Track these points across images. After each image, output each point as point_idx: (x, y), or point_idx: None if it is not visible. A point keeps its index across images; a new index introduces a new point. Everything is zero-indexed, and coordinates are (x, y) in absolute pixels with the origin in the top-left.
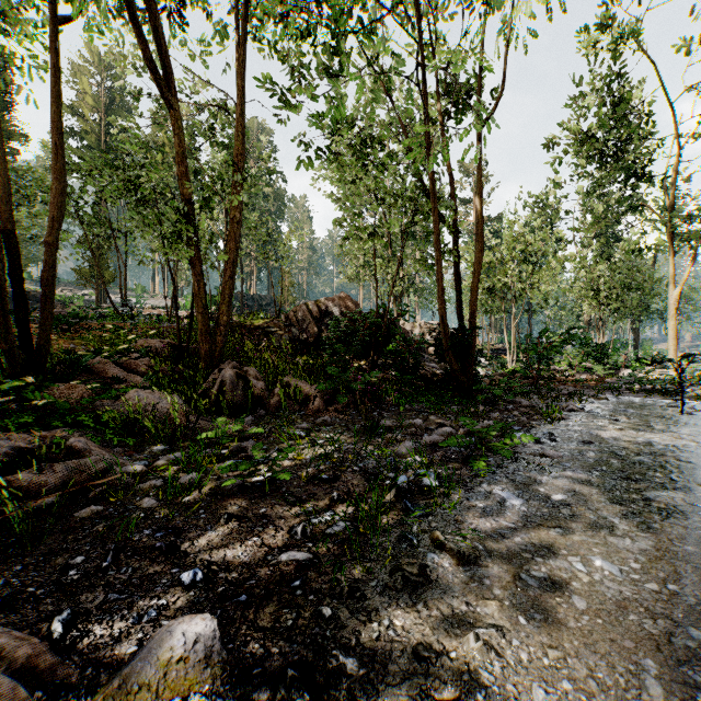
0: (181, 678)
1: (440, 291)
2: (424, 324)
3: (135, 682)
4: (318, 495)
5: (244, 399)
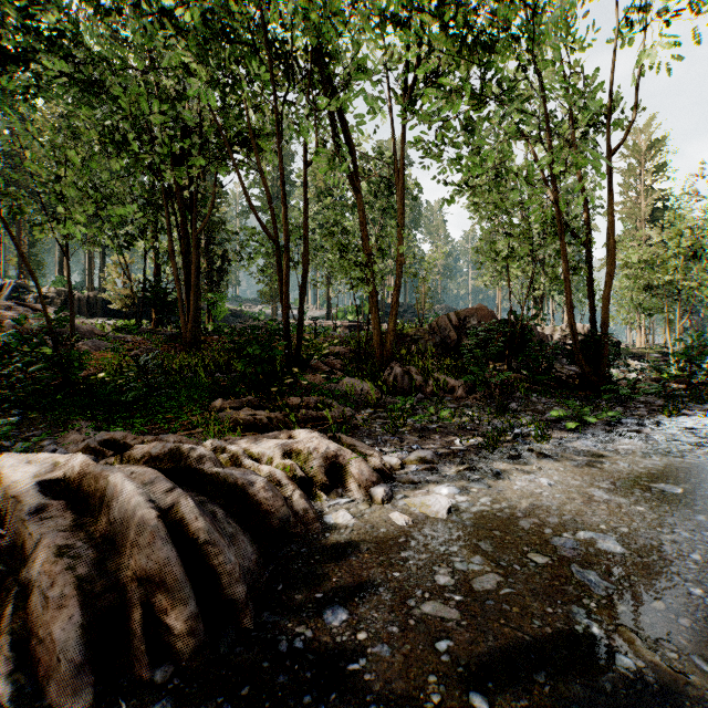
0: (425, 461)
1: (569, 303)
2: (566, 328)
3: (412, 459)
4: (466, 434)
5: (409, 387)
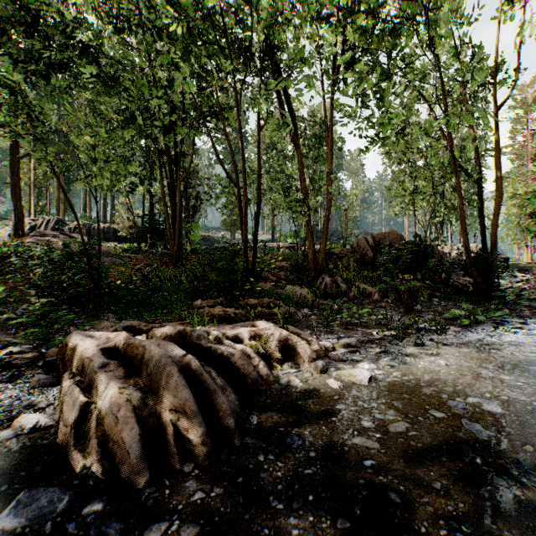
0: (351, 346)
1: (464, 228)
2: (462, 247)
3: (340, 344)
4: (381, 328)
5: (336, 292)
